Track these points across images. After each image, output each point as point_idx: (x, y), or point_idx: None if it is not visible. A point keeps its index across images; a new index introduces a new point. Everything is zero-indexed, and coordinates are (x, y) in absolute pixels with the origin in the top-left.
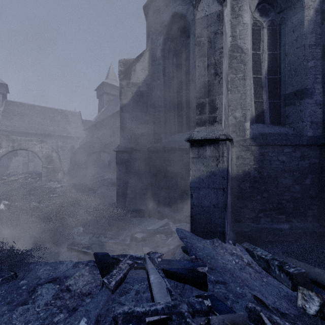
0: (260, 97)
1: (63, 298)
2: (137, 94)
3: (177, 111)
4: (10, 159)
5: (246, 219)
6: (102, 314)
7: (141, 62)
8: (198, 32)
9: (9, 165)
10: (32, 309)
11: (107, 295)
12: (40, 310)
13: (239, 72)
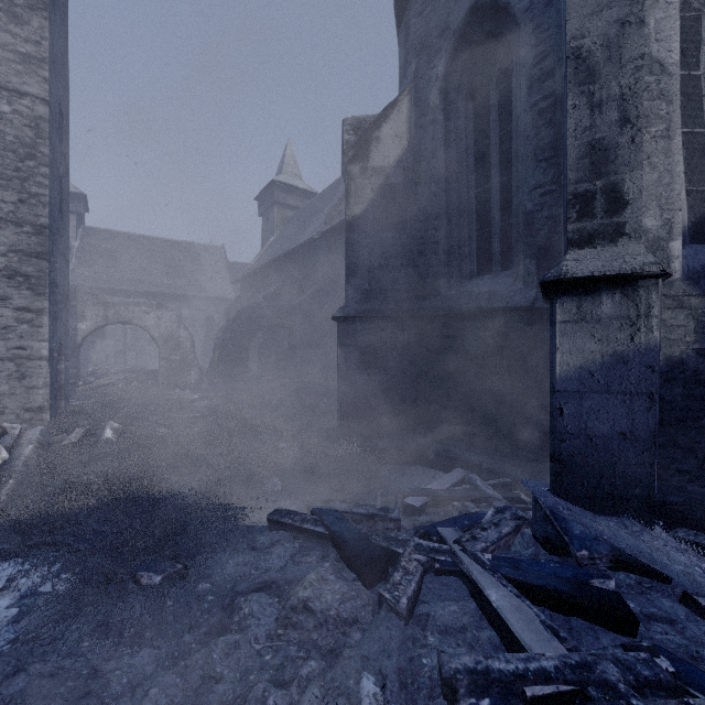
0: (700, 181)
1: (300, 626)
2: (384, 191)
3: (478, 226)
4: (92, 344)
5: (673, 472)
6: (404, 668)
7: (393, 120)
8: (573, 26)
9: (91, 356)
10: (246, 645)
11: (399, 628)
12: (262, 648)
13: (654, 122)
